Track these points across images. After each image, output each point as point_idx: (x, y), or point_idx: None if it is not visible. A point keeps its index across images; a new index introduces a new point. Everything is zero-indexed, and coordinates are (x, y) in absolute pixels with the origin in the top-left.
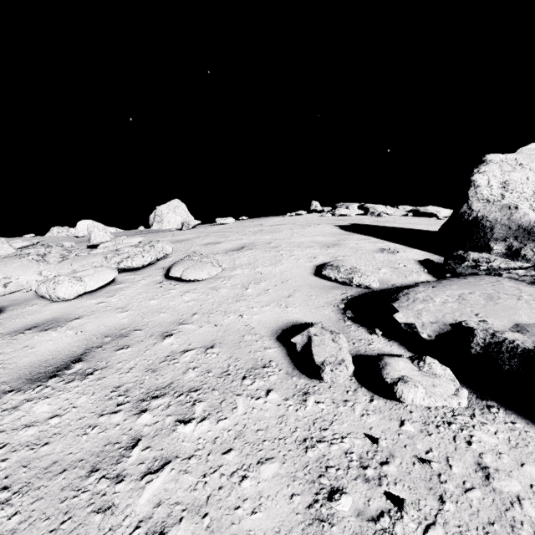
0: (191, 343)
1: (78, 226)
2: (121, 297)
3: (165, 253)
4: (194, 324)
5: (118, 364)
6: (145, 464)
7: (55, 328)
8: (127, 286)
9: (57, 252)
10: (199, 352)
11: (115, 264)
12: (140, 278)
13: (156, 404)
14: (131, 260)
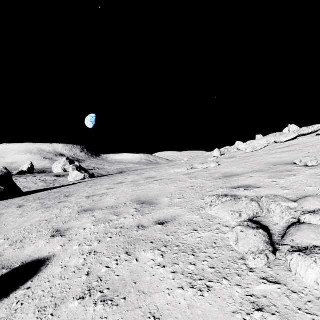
0: (313, 143)
1: (284, 131)
2: (298, 140)
3: (319, 128)
4: (317, 141)
5: (294, 146)
6: (296, 150)
7: (280, 145)
8: (300, 139)
9: (278, 134)
10: (314, 143)
11: (297, 133)
12: (306, 137)
13: (300, 148)
14: (303, 131)
